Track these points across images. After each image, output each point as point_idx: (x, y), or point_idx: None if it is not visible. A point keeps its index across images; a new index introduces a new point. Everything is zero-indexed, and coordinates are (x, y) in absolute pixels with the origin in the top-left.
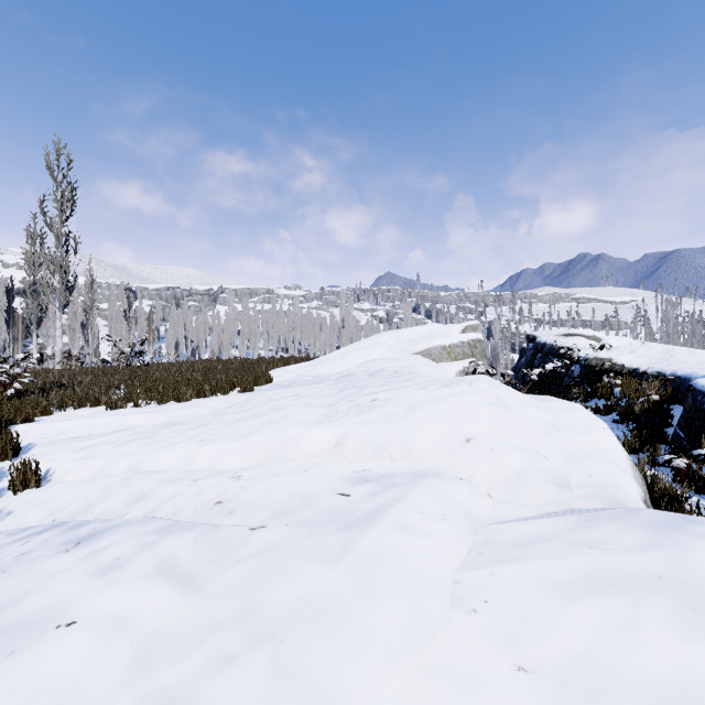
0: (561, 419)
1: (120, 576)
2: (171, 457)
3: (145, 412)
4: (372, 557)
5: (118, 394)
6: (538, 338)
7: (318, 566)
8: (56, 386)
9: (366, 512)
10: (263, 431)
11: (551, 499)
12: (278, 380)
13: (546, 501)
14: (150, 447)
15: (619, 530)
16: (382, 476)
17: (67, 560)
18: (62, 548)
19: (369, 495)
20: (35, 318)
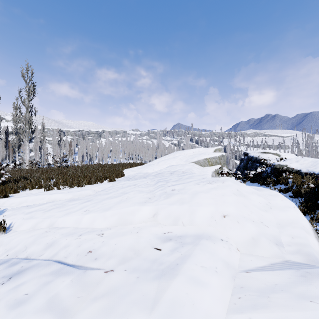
0: (271, 201)
1: (24, 310)
2: (70, 220)
3: (62, 192)
4: (175, 306)
5: (50, 183)
6: (249, 154)
7: (141, 313)
8: (23, 178)
9: (170, 264)
10: (116, 207)
11: (273, 254)
12: (127, 175)
13: (271, 255)
14: (60, 213)
15: None
16: (178, 237)
17: (0, 291)
18: (1, 280)
19: (171, 250)
20: (17, 145)
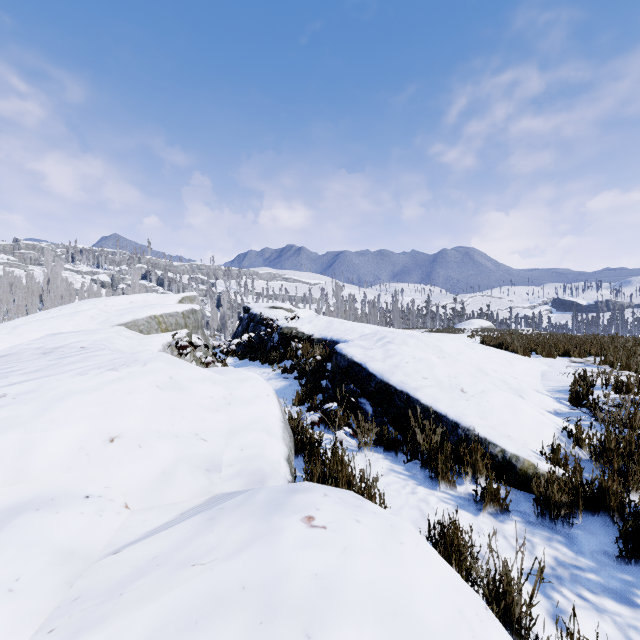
0: (234, 391)
1: None
2: None
3: None
4: None
5: None
6: (252, 310)
7: None
8: None
9: None
10: None
11: (196, 491)
12: None
13: (191, 494)
14: None
15: (232, 525)
16: None
17: None
18: None
19: None
20: None
